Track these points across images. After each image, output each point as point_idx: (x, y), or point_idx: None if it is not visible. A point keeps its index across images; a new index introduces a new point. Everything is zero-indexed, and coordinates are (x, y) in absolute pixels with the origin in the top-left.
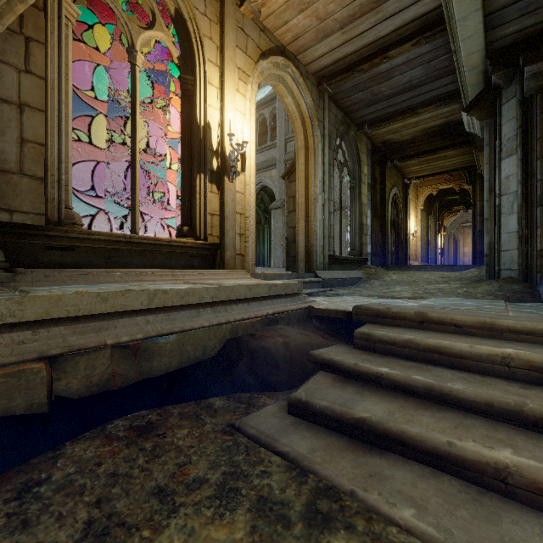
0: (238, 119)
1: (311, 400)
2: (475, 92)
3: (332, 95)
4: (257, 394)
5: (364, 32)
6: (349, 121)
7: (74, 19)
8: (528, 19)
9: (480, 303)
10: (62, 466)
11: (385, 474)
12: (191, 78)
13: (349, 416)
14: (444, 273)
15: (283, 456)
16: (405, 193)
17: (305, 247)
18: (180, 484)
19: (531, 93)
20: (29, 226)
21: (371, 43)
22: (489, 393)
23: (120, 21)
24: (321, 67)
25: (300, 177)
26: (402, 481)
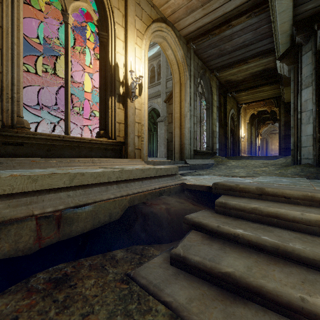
0: (136, 62)
1: (187, 255)
2: (284, 48)
3: (195, 50)
4: (147, 247)
5: (216, 9)
6: (206, 67)
7: None
8: None
9: (292, 180)
10: None
11: None
12: (105, 34)
13: (217, 270)
14: (263, 161)
15: (167, 306)
16: (238, 112)
17: (179, 144)
18: None
19: None
20: None
21: (220, 16)
22: None
23: None
24: (189, 32)
25: (176, 101)
26: None
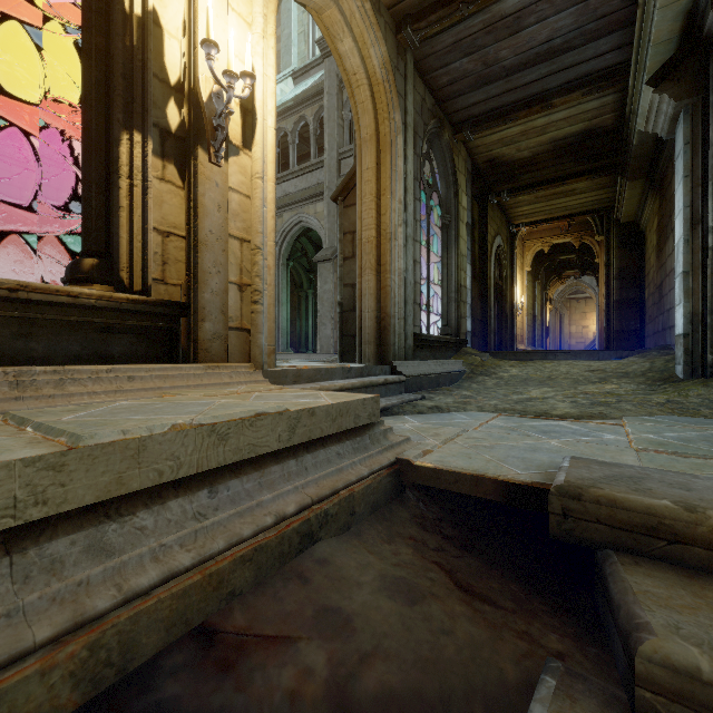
0: (234, 29)
1: None
2: (659, 59)
3: (418, 59)
4: None
5: None
6: (443, 116)
7: None
8: None
9: None
10: None
11: None
12: None
13: None
14: (590, 364)
15: None
16: (511, 245)
17: (374, 318)
18: None
19: None
20: None
21: None
22: None
23: None
24: None
25: (365, 194)
26: None
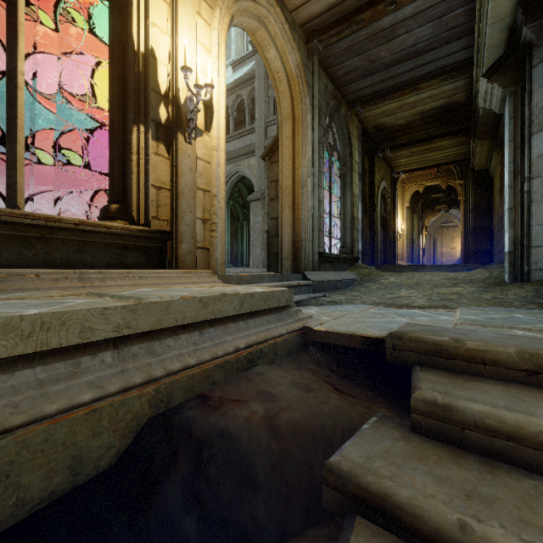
0: (200, 54)
1: None
2: (493, 57)
3: (322, 59)
4: None
5: None
6: (341, 97)
7: None
8: None
9: (537, 316)
10: None
11: None
12: None
13: None
14: (447, 274)
15: None
16: (394, 187)
17: (291, 241)
18: None
19: None
20: None
21: None
22: None
23: None
24: (312, 15)
25: (285, 155)
26: None
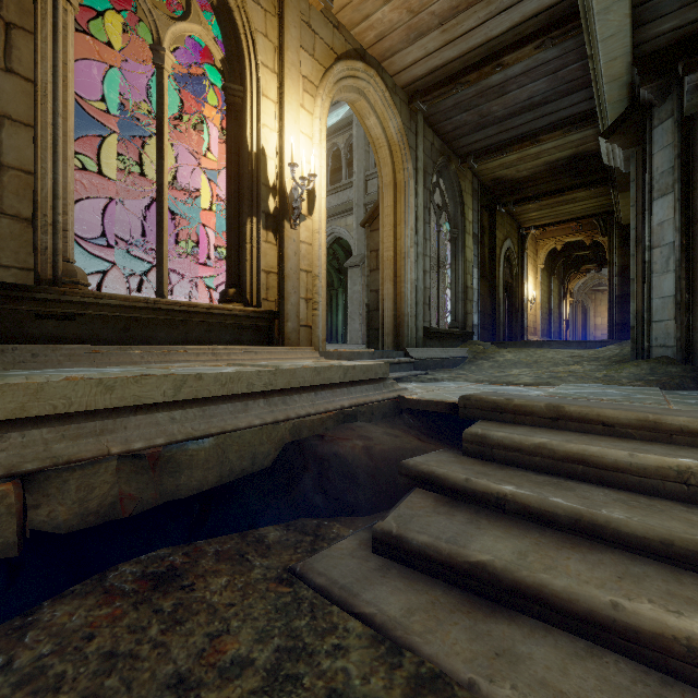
0: (303, 144)
1: (406, 533)
2: (617, 111)
3: (427, 116)
4: (328, 521)
5: (471, 31)
6: (450, 152)
7: (76, 2)
8: (690, 12)
9: (628, 391)
10: (32, 642)
11: (519, 652)
12: (239, 88)
13: (462, 558)
14: (574, 351)
15: (366, 621)
16: (522, 246)
17: (392, 316)
18: (210, 670)
19: (693, 112)
20: (10, 286)
21: (479, 46)
22: (666, 525)
23: (141, 8)
24: (414, 78)
25: (386, 224)
26: (545, 664)
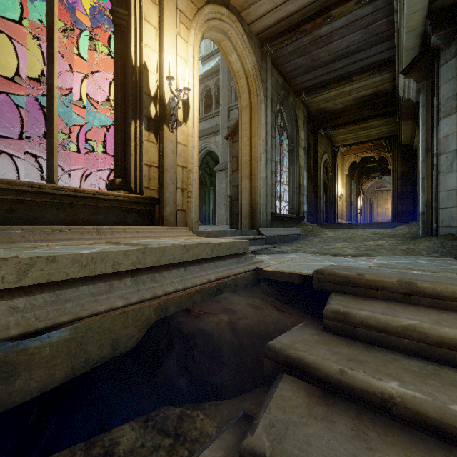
0: (179, 65)
1: None
2: (410, 57)
3: (273, 59)
4: (191, 410)
5: None
6: (289, 88)
7: None
8: None
9: (435, 262)
10: None
11: None
12: (124, 12)
13: None
14: (375, 230)
15: None
16: (334, 159)
17: (249, 204)
18: None
19: None
20: None
21: (314, 1)
22: None
23: None
24: (265, 27)
25: (244, 136)
26: None
